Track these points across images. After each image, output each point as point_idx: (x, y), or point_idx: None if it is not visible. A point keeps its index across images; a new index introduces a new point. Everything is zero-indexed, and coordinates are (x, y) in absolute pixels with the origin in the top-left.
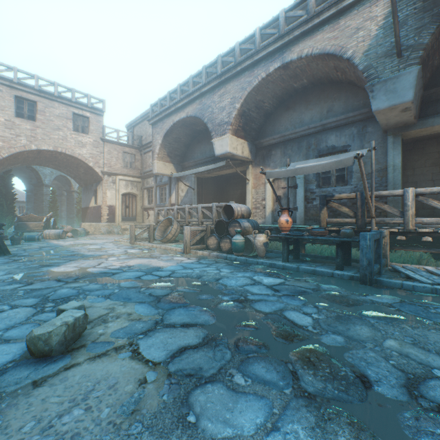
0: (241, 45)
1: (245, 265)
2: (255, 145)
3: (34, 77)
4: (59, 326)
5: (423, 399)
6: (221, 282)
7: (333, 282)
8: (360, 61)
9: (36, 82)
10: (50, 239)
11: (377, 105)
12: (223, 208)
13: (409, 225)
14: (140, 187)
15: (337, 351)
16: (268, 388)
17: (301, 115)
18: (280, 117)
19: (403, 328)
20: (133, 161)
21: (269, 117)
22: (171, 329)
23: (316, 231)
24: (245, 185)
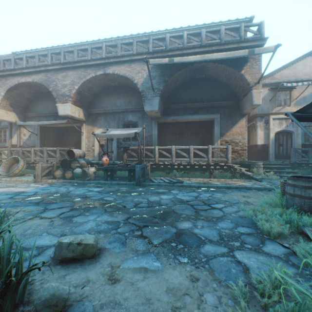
0: (79, 51)
1: (83, 184)
2: (88, 111)
3: None
4: None
5: (137, 206)
6: (71, 193)
7: (126, 187)
8: (140, 87)
9: None
10: None
11: (146, 109)
12: (67, 152)
13: (156, 161)
14: None
15: (119, 203)
16: (97, 213)
17: (115, 101)
18: (104, 99)
19: (142, 195)
20: None
21: (97, 97)
22: (54, 210)
23: (121, 164)
24: (80, 135)
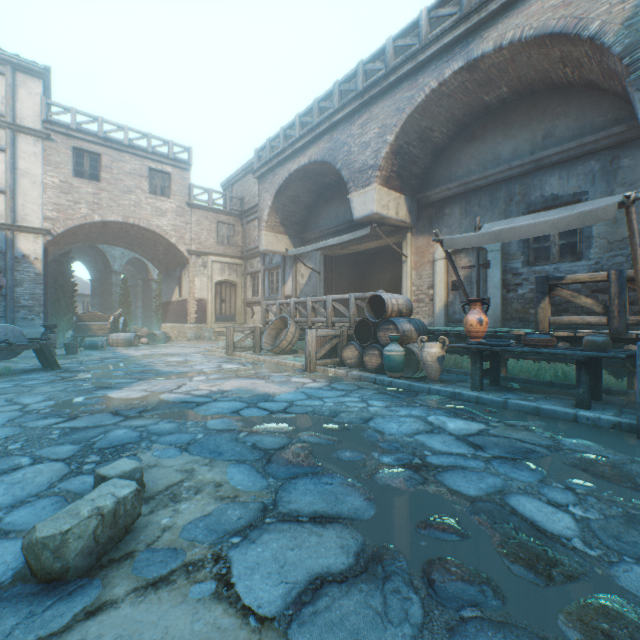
0: (396, 41)
1: (408, 395)
2: (417, 201)
3: (97, 120)
4: (84, 518)
5: None
6: (372, 425)
7: (582, 434)
8: (616, 38)
9: (100, 127)
10: (118, 347)
11: None
12: (367, 301)
13: None
14: (241, 272)
15: None
16: None
17: (496, 148)
18: (459, 154)
19: None
20: (231, 234)
21: (441, 156)
22: (292, 527)
23: (535, 338)
24: (399, 266)
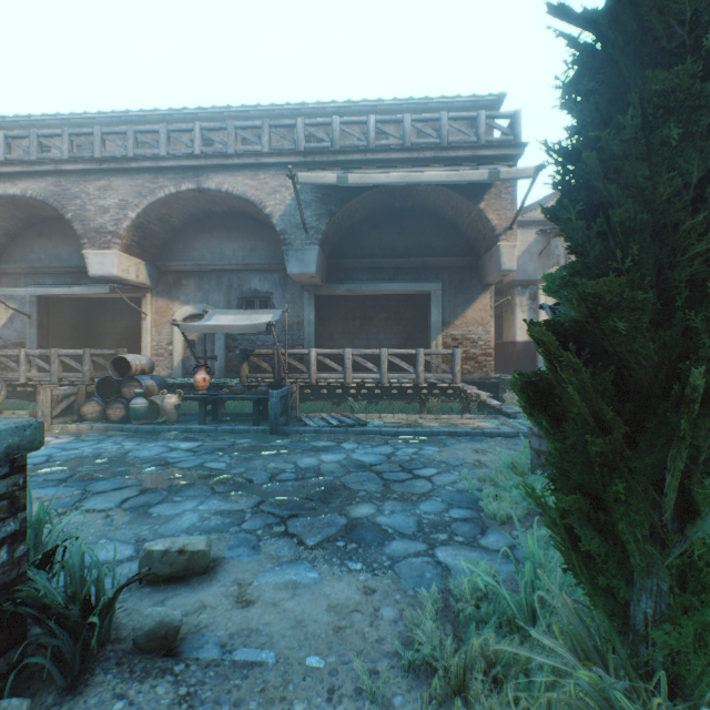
0: (139, 134)
1: (154, 435)
2: (157, 267)
3: None
4: None
5: (275, 480)
6: (132, 455)
7: (249, 437)
8: (278, 223)
9: None
10: None
11: (292, 269)
12: (112, 361)
13: (313, 380)
14: None
15: (240, 474)
16: (198, 496)
17: (222, 245)
18: (195, 239)
19: (283, 456)
20: None
21: (180, 234)
22: (105, 494)
23: (236, 389)
24: (137, 316)
